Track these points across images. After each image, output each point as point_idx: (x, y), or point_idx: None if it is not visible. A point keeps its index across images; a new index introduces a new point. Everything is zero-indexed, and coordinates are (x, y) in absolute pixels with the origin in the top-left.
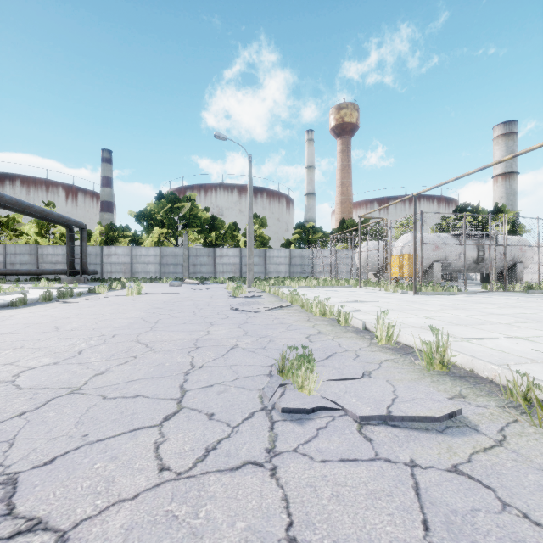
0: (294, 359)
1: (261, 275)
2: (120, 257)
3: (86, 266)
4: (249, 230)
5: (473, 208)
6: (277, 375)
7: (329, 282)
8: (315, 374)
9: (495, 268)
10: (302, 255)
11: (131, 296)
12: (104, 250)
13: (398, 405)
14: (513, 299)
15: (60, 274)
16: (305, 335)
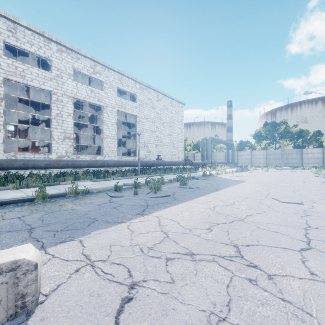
0: None
1: None
2: (246, 156)
3: (234, 160)
4: None
5: None
6: None
7: None
8: None
9: None
10: None
11: (265, 172)
12: (238, 153)
13: None
14: None
15: (223, 163)
16: None
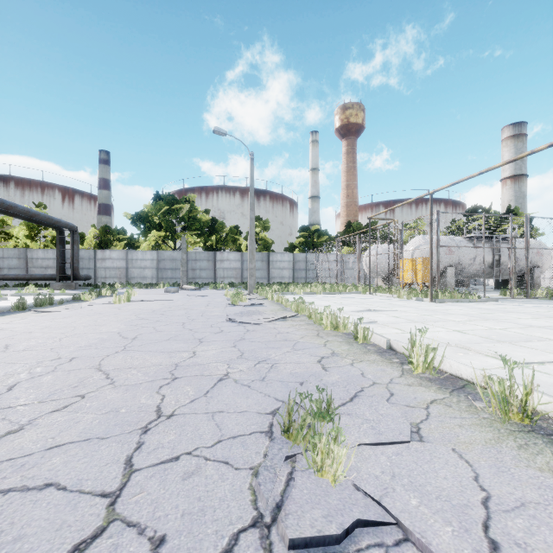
0: (307, 413)
1: (264, 280)
2: (115, 261)
3: (78, 271)
4: (251, 232)
5: (485, 210)
6: (281, 436)
7: (336, 287)
8: (344, 450)
9: (514, 273)
10: (307, 260)
11: (118, 304)
12: (98, 254)
13: (502, 524)
14: (542, 307)
15: (50, 279)
16: (315, 358)
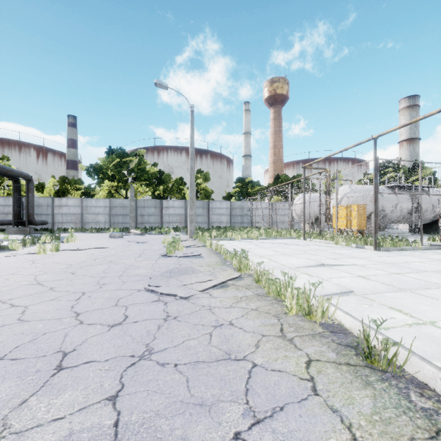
0: None
1: (205, 225)
2: (71, 208)
3: (33, 217)
4: (191, 180)
5: (395, 164)
6: None
7: (270, 232)
8: None
9: None
10: (242, 207)
11: (43, 254)
12: (55, 202)
13: None
14: None
15: (8, 224)
16: None
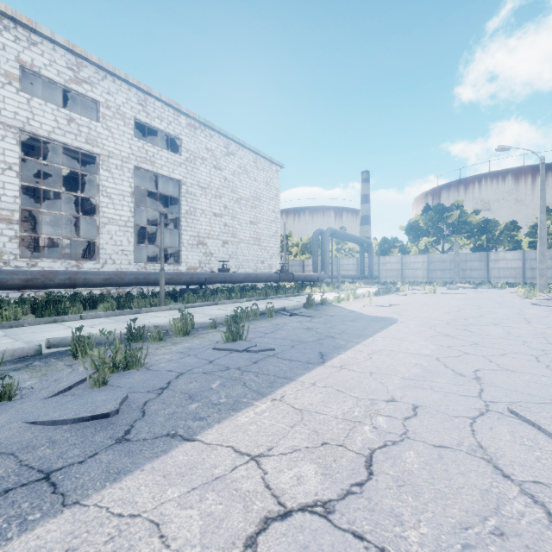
0: None
1: None
2: (393, 265)
3: (372, 273)
4: (541, 234)
5: None
6: None
7: None
8: None
9: None
10: None
11: (429, 294)
12: (380, 260)
13: None
14: None
15: (353, 278)
16: None
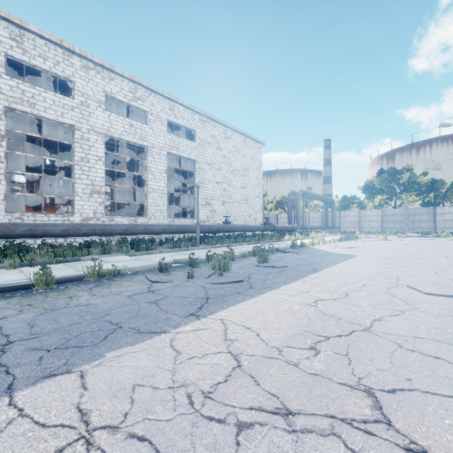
0: None
1: None
2: (352, 217)
3: (334, 224)
4: None
5: None
6: None
7: None
8: None
9: None
10: None
11: (382, 241)
12: (341, 213)
13: None
14: None
15: (319, 228)
16: None
